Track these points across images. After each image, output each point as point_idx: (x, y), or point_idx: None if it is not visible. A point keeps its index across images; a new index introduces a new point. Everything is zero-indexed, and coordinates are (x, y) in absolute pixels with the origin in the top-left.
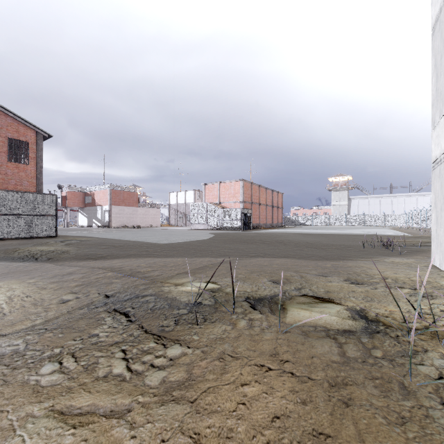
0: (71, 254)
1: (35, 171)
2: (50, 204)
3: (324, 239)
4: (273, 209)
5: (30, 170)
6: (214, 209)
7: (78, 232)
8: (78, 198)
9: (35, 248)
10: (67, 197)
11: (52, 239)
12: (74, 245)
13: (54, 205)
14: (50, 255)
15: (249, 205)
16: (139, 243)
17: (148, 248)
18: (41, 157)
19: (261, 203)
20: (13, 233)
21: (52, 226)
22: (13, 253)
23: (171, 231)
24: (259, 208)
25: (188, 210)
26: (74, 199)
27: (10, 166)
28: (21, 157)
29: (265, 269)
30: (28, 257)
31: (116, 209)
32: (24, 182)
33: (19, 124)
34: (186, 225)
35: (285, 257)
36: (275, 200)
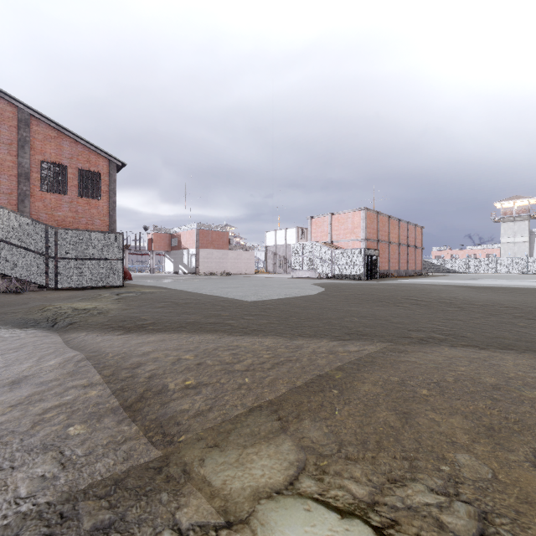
0: (107, 317)
1: (108, 207)
2: (115, 245)
3: (527, 298)
4: (409, 250)
5: (102, 206)
6: (324, 251)
7: (154, 281)
8: (164, 240)
9: (72, 304)
10: (153, 239)
11: (112, 290)
12: (127, 300)
13: (120, 246)
14: (79, 318)
15: (374, 244)
16: (215, 299)
17: (223, 310)
18: (114, 190)
19: (391, 241)
20: (73, 281)
21: (118, 273)
22: (35, 313)
23: (266, 280)
24: (388, 248)
25: (289, 253)
26: (160, 242)
27: (81, 202)
28: (93, 191)
29: (521, 415)
30: (48, 320)
31: (203, 253)
32: (96, 220)
33: (90, 152)
34: (287, 271)
35: (504, 346)
36: (411, 236)
